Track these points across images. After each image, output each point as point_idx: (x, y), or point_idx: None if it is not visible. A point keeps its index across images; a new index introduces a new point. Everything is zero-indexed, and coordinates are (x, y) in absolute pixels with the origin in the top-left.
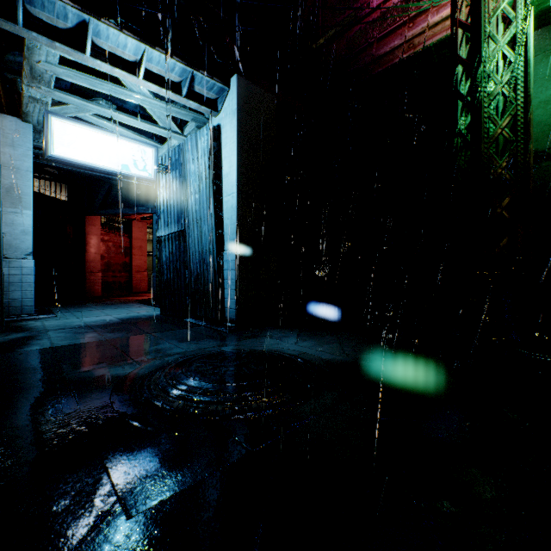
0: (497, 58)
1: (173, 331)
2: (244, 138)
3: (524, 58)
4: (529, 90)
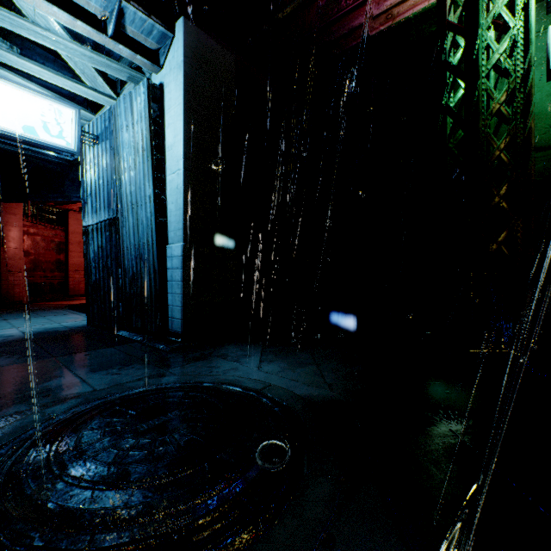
0: (487, 28)
1: (91, 353)
2: (194, 100)
3: (524, 23)
4: (531, 60)
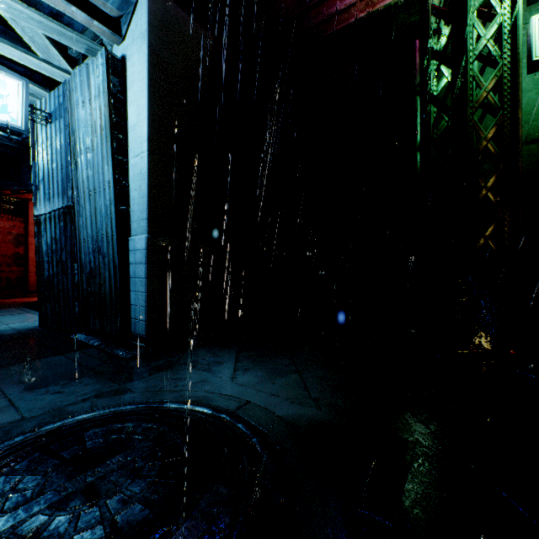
0: None
1: (33, 363)
2: (160, 75)
3: (512, 8)
4: (518, 47)
